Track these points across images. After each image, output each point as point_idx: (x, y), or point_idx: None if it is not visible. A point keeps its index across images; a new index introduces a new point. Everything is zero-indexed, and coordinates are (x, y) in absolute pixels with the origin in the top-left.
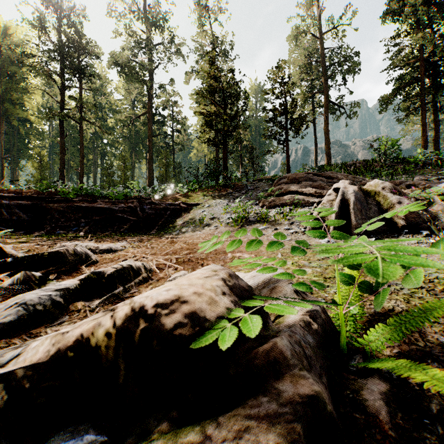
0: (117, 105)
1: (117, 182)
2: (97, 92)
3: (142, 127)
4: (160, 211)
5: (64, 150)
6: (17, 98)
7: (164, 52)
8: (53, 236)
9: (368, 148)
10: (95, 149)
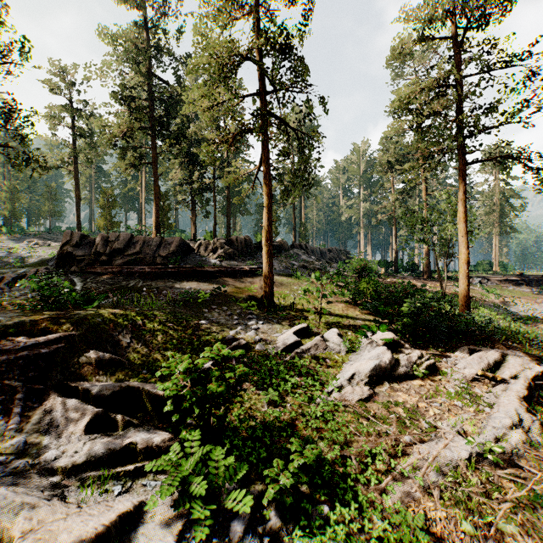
0: None
1: None
2: None
3: None
4: None
5: None
6: None
7: None
8: None
9: None
10: None
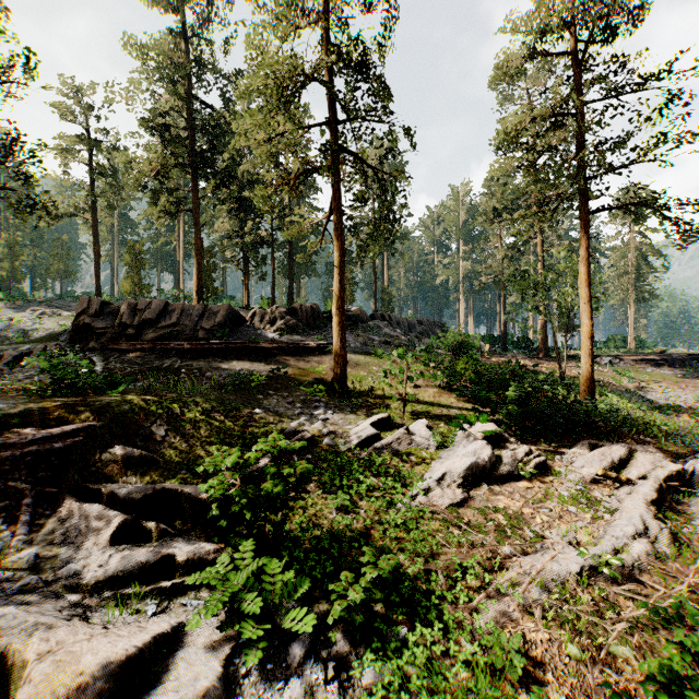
0: None
1: None
2: None
3: None
4: None
5: None
6: None
7: None
8: None
9: None
10: None
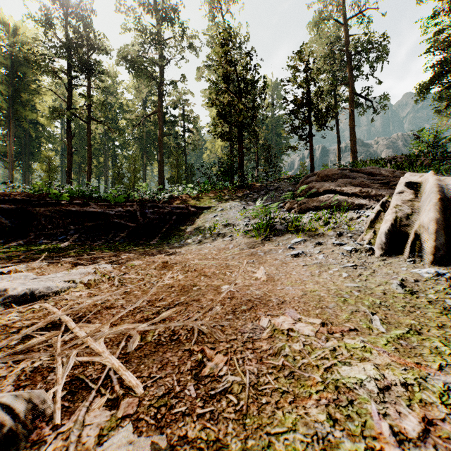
0: (128, 106)
1: (127, 184)
2: (106, 91)
3: (153, 127)
4: (164, 216)
5: (72, 151)
6: (27, 99)
7: (175, 46)
8: (25, 248)
9: (412, 140)
10: (106, 151)
